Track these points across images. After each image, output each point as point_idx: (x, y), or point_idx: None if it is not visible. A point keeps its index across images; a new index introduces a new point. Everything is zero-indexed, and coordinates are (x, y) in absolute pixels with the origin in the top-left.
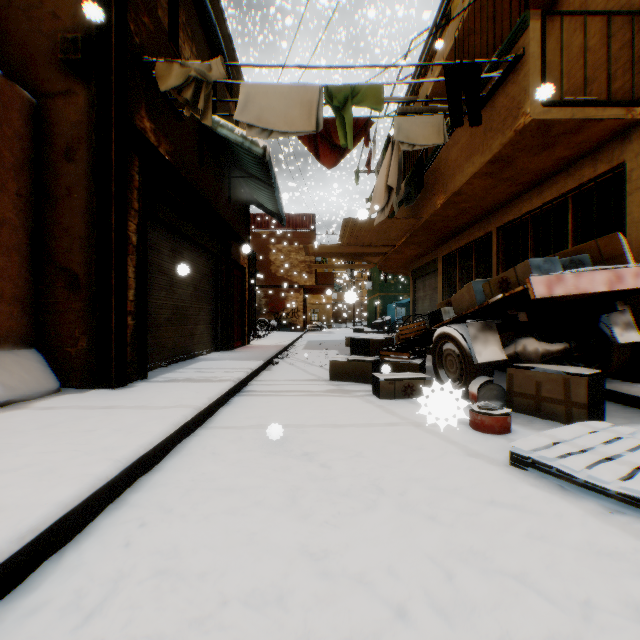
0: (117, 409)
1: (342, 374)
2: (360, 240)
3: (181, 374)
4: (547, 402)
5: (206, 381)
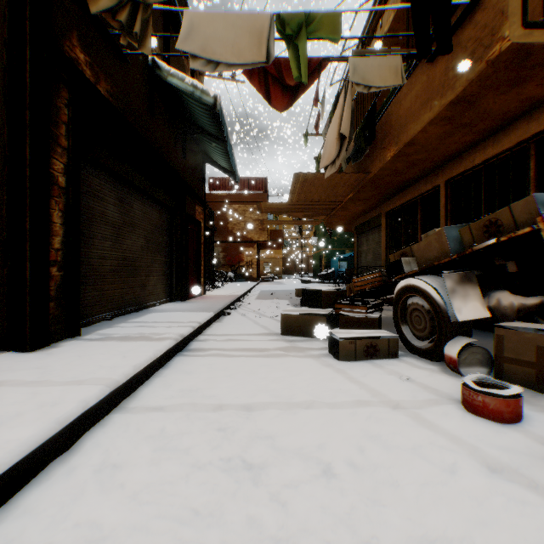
0: (4, 387)
1: (294, 328)
2: (309, 196)
3: (121, 329)
4: None
5: (144, 339)
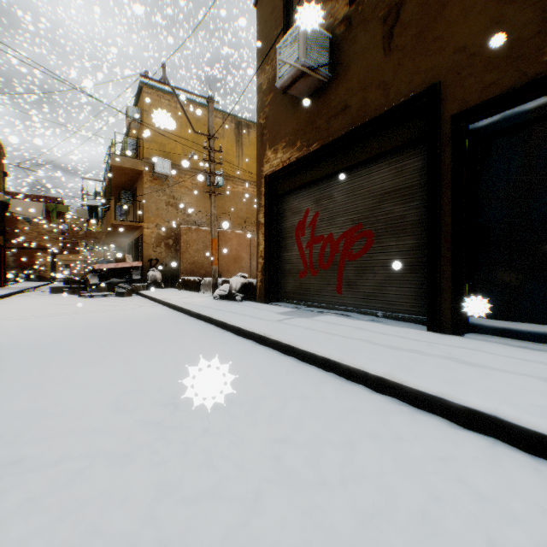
0: None
1: (56, 291)
2: (81, 234)
3: None
4: (103, 290)
5: None
